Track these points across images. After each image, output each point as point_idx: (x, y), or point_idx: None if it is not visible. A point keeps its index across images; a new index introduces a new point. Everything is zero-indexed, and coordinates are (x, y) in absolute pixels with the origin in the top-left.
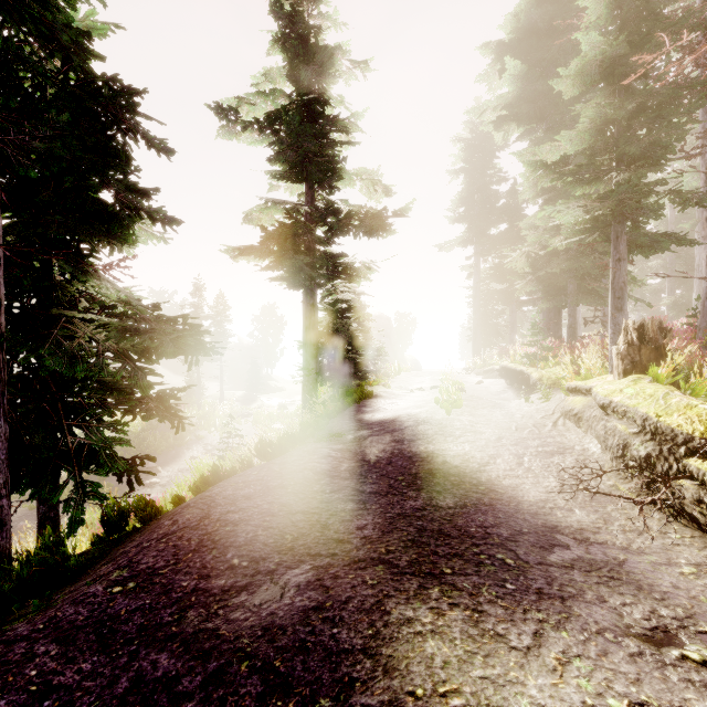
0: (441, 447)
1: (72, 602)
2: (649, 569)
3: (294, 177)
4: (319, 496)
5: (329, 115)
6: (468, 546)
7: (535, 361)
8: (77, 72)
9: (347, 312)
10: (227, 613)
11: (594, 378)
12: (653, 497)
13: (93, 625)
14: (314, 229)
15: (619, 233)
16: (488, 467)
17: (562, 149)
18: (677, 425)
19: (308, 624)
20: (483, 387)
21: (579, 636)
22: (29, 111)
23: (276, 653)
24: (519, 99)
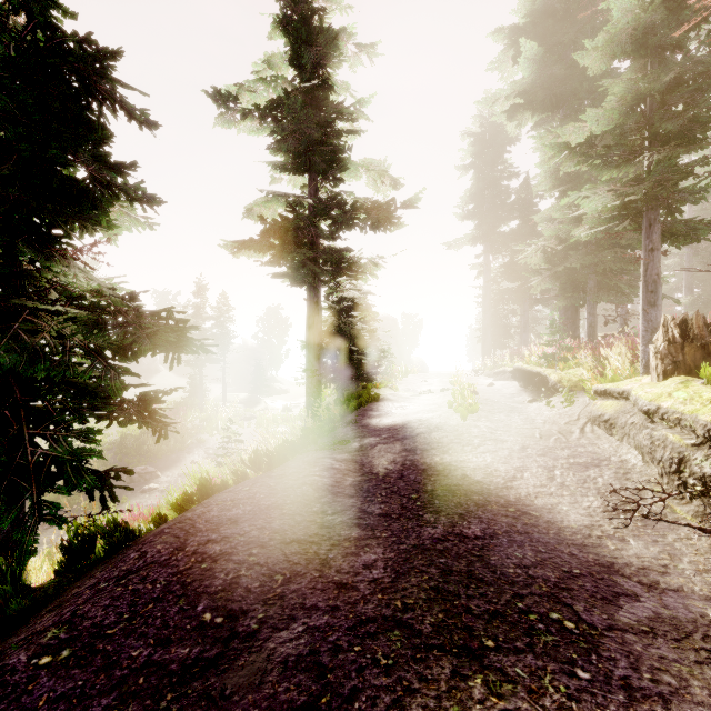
0: (459, 458)
1: None
2: None
3: (296, 168)
4: (319, 519)
5: (334, 101)
6: (510, 598)
7: (552, 362)
8: (45, 30)
9: (352, 310)
10: (182, 709)
11: (626, 380)
12: None
13: None
14: (317, 222)
15: (652, 220)
16: (516, 483)
17: (587, 131)
18: None
19: None
20: (495, 389)
21: None
22: None
23: None
24: (534, 86)
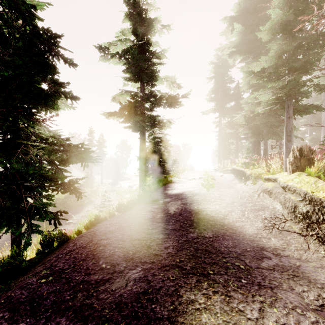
0: (205, 207)
1: (20, 287)
2: (312, 270)
3: (135, 79)
4: (146, 231)
5: (151, 50)
6: (221, 258)
7: (248, 166)
8: (30, 26)
9: (160, 142)
10: (97, 295)
11: (277, 173)
12: (312, 233)
13: (29, 301)
14: (144, 104)
15: (289, 105)
16: (228, 217)
17: (262, 65)
18: (323, 197)
19: (139, 302)
20: (223, 178)
21: (283, 311)
22: (1, 40)
23: (122, 319)
24: (240, 43)
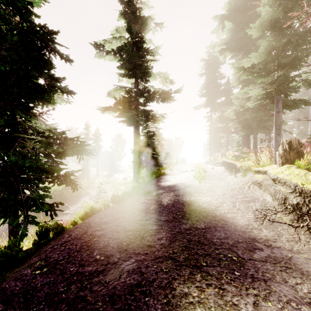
0: (197, 198)
1: (14, 279)
2: (304, 262)
3: (129, 75)
4: (140, 222)
5: (145, 47)
6: (213, 249)
7: (238, 158)
8: (27, 23)
9: (153, 136)
10: (91, 287)
11: (267, 166)
12: (303, 224)
13: (22, 293)
14: (138, 99)
15: (278, 99)
16: (220, 208)
17: (252, 61)
18: None
19: (133, 294)
20: (214, 170)
21: (278, 305)
22: None
23: None
24: (231, 40)
